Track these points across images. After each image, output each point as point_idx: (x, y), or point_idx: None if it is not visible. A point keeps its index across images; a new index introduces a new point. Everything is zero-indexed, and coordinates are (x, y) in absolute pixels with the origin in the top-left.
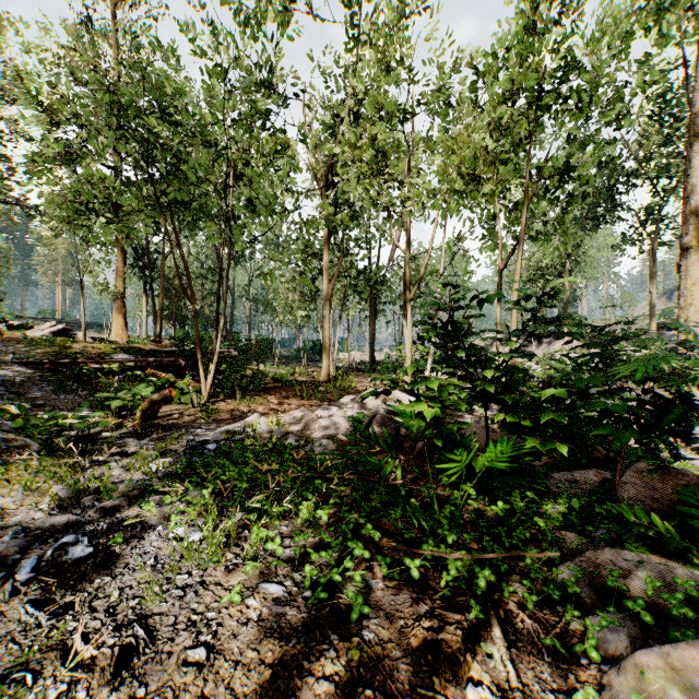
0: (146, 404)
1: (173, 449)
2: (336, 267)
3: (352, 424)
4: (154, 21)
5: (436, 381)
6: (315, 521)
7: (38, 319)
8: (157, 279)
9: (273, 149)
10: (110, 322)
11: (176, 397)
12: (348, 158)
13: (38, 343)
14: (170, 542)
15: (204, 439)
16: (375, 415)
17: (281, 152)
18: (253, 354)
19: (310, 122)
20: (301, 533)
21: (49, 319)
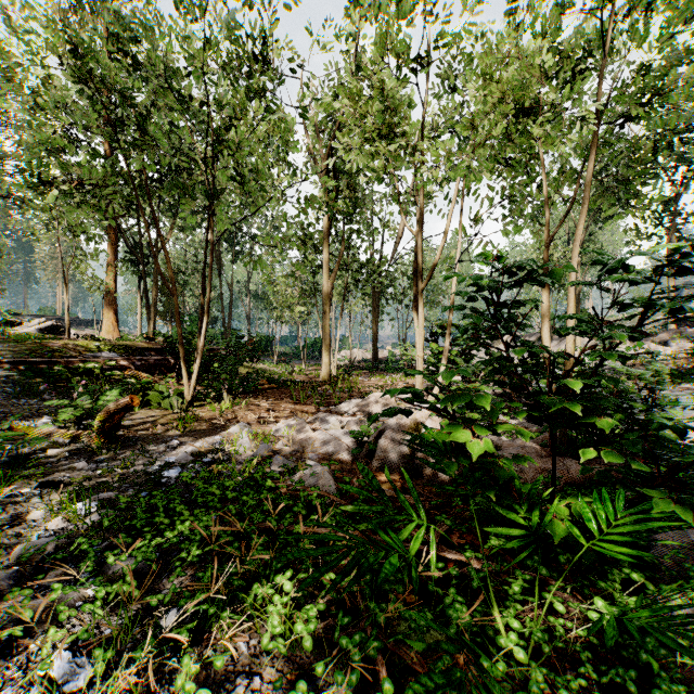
0: (106, 414)
1: (126, 474)
2: (337, 258)
3: (354, 439)
4: (146, 2)
5: (488, 399)
6: (292, 638)
7: (37, 316)
8: (152, 274)
9: (261, 111)
10: (101, 319)
11: (154, 401)
12: (350, 115)
13: (13, 340)
14: (31, 692)
15: (167, 461)
16: (383, 430)
17: (270, 113)
18: (247, 352)
19: (309, 105)
20: (269, 661)
21: (48, 316)
